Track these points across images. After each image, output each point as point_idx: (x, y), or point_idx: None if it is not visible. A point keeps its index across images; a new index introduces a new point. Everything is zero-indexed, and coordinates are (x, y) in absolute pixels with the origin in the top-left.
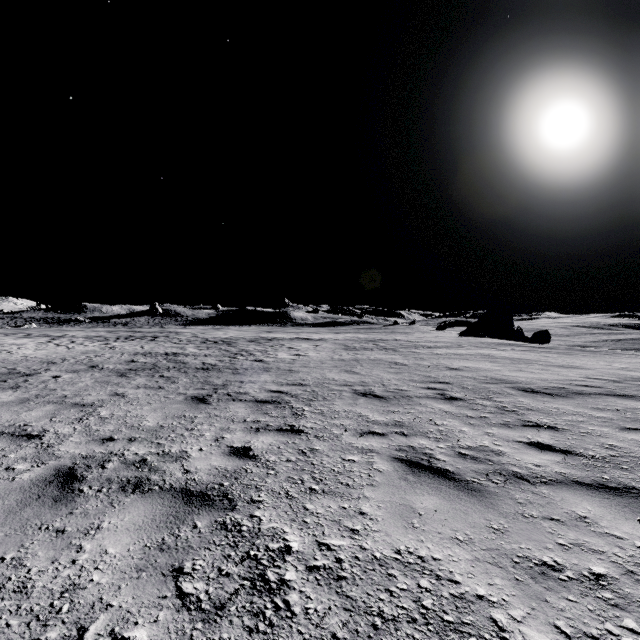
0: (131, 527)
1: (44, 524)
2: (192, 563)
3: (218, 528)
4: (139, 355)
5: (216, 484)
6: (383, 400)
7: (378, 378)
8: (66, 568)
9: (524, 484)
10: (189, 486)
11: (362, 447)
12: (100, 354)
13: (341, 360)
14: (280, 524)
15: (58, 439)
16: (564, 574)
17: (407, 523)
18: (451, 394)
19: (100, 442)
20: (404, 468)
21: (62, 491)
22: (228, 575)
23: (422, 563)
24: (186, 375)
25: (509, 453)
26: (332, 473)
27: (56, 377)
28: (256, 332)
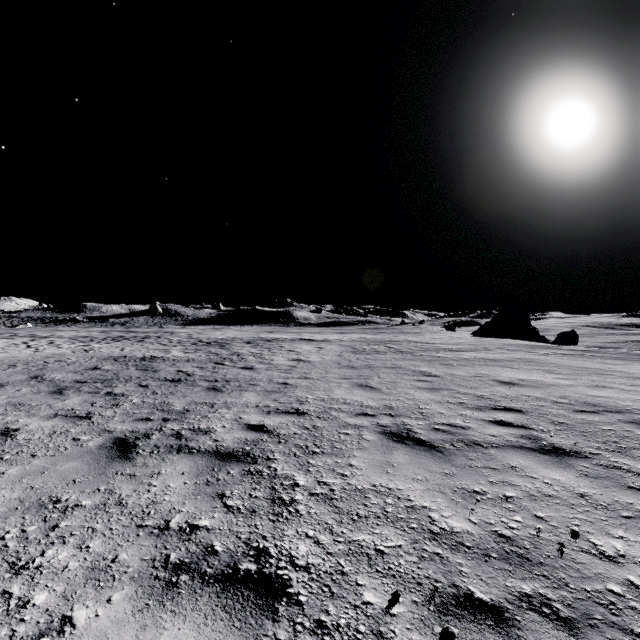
0: None
1: None
2: None
3: None
4: (109, 360)
5: None
6: (438, 454)
7: (409, 400)
8: None
9: None
10: None
11: None
12: (64, 358)
13: (351, 368)
14: None
15: None
16: None
17: None
18: (547, 438)
19: None
20: None
21: None
22: None
23: None
24: (143, 391)
25: None
26: None
27: None
28: (256, 332)
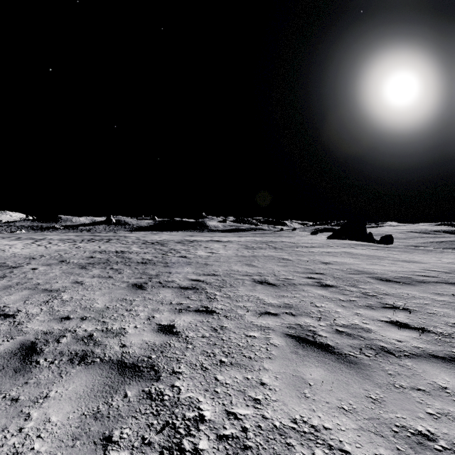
0: (73, 396)
1: (2, 393)
2: (120, 432)
3: (144, 397)
4: (97, 253)
5: (145, 357)
6: (275, 287)
7: (271, 270)
8: (13, 436)
9: (391, 357)
10: (124, 358)
11: (261, 325)
12: (68, 252)
13: (243, 256)
14: (195, 394)
15: (27, 318)
16: (438, 444)
17: (300, 393)
18: (326, 282)
19: (59, 320)
20: (294, 343)
21: (22, 363)
22: (150, 444)
23: (315, 432)
24: (129, 267)
25: (375, 330)
26: (238, 347)
27: (34, 269)
28: (182, 236)
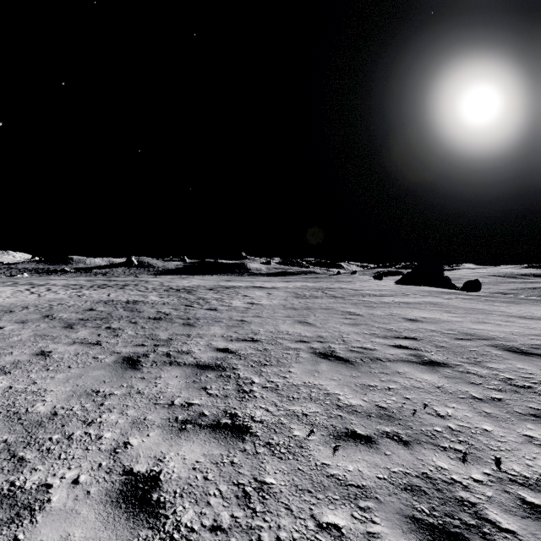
0: None
1: None
2: None
3: None
4: (101, 303)
5: None
6: (350, 365)
7: (335, 331)
8: None
9: None
10: None
11: (345, 479)
12: (64, 302)
13: (293, 309)
14: None
15: None
16: None
17: None
18: (428, 356)
19: None
20: None
21: None
22: None
23: None
24: (134, 326)
25: None
26: None
27: None
28: (216, 281)
